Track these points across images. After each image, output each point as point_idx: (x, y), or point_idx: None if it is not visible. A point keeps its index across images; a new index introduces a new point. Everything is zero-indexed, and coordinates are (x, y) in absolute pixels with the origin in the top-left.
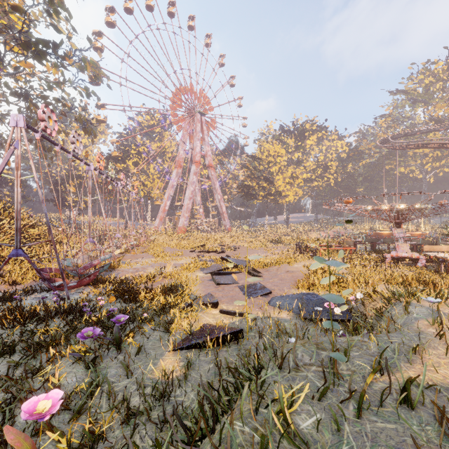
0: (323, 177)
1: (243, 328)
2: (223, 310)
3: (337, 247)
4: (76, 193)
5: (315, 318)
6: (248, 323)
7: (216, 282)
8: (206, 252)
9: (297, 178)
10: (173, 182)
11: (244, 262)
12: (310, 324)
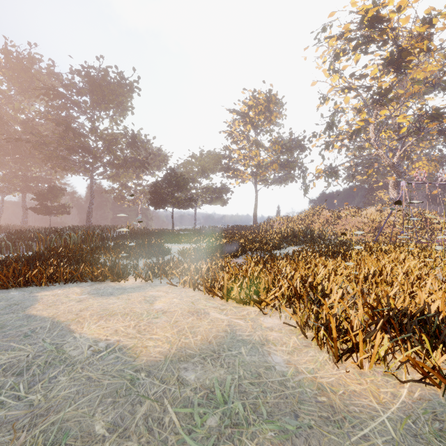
0: None
1: None
2: None
3: None
4: None
5: None
6: None
7: None
8: None
9: None
10: None
11: None
12: None
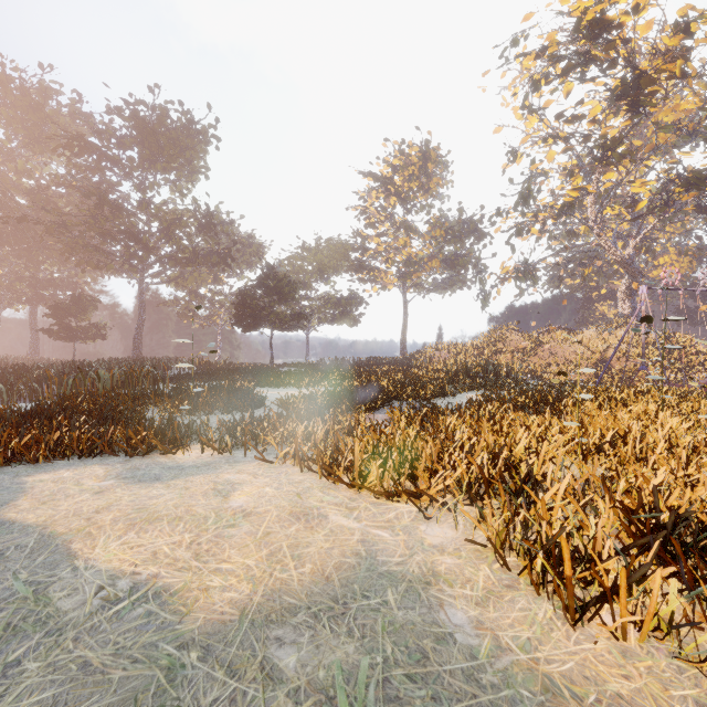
0: None
1: None
2: None
3: None
4: None
5: None
6: None
7: None
8: None
9: None
10: None
11: None
12: None
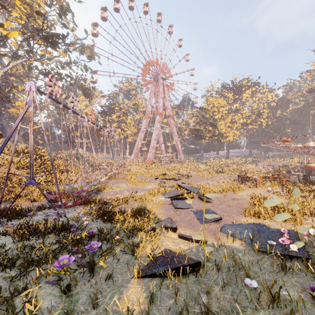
0: (257, 122)
1: (200, 256)
2: (181, 235)
3: (273, 177)
4: (80, 137)
5: (268, 251)
6: (205, 256)
7: (174, 206)
8: (167, 179)
9: (235, 123)
10: (143, 128)
11: (196, 189)
12: (264, 257)
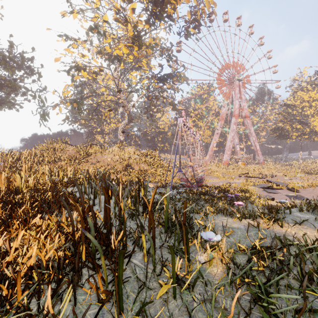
0: None
1: None
2: (278, 201)
3: None
4: (162, 142)
5: None
6: (296, 204)
7: (267, 191)
8: (251, 177)
9: None
10: (218, 131)
11: (284, 184)
12: None
